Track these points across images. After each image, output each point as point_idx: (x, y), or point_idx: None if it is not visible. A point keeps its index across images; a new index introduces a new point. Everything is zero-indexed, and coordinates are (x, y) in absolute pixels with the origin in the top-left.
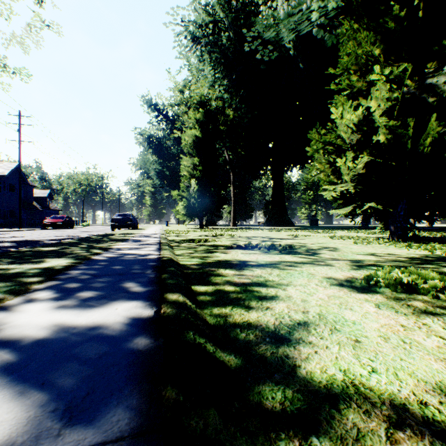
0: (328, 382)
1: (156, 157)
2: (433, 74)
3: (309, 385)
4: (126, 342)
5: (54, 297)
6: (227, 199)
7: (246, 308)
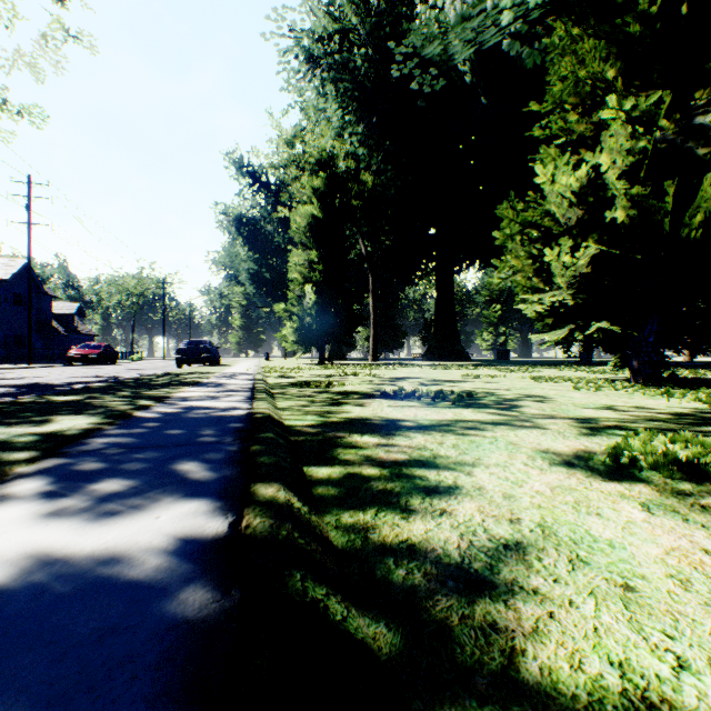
0: (593, 699)
1: (250, 251)
2: (705, 110)
3: (551, 705)
4: (163, 599)
5: (47, 491)
6: (363, 317)
7: (403, 512)
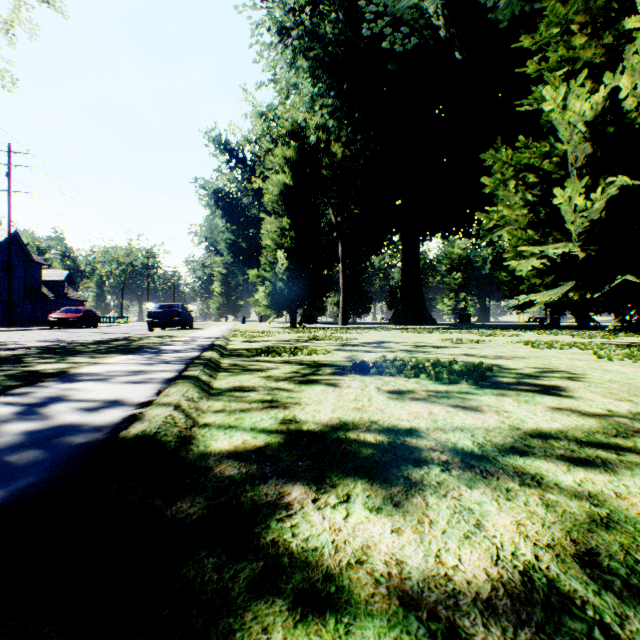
0: None
1: (227, 222)
2: None
3: None
4: None
5: None
6: (333, 283)
7: None
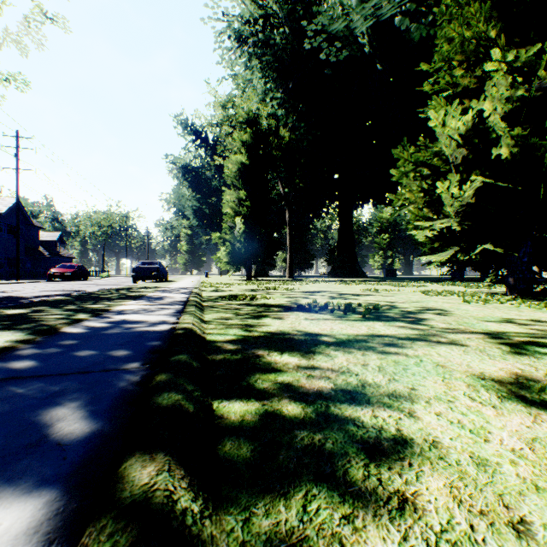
0: None
1: (193, 192)
2: None
3: None
4: None
5: None
6: (282, 243)
7: (343, 502)
